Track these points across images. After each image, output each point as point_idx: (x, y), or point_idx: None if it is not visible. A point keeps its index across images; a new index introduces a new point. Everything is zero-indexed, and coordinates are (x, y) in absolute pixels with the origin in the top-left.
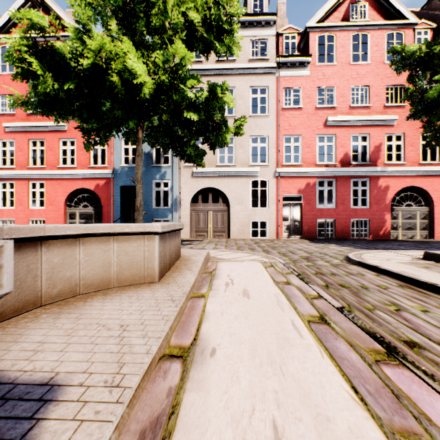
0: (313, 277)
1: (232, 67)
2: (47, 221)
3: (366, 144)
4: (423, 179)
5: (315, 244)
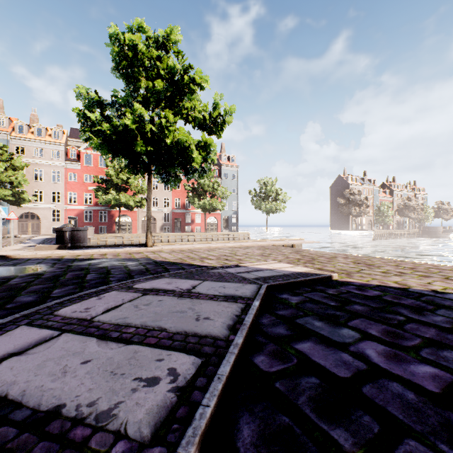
0: None
1: (41, 161)
2: None
3: None
4: (128, 212)
5: None
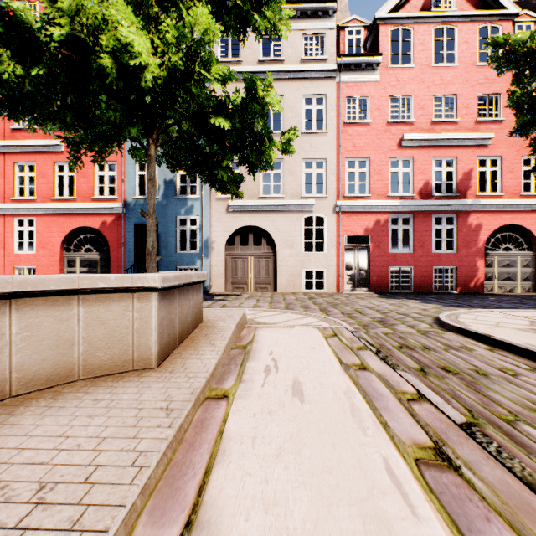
0: (397, 353)
1: (279, 70)
2: (38, 270)
3: (453, 170)
4: (526, 215)
5: (389, 300)
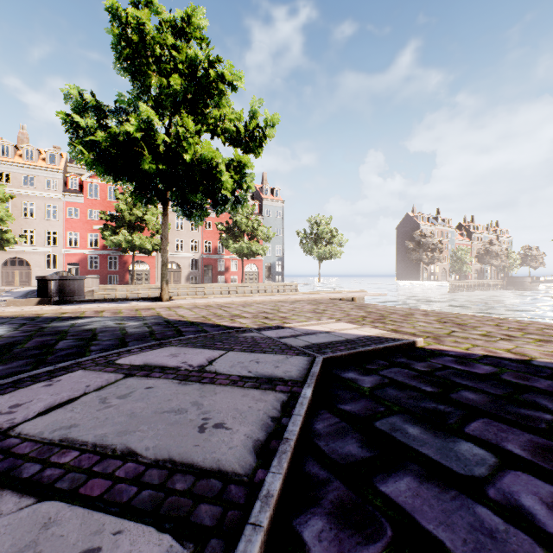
0: None
1: (32, 192)
2: None
3: None
4: (145, 257)
5: None
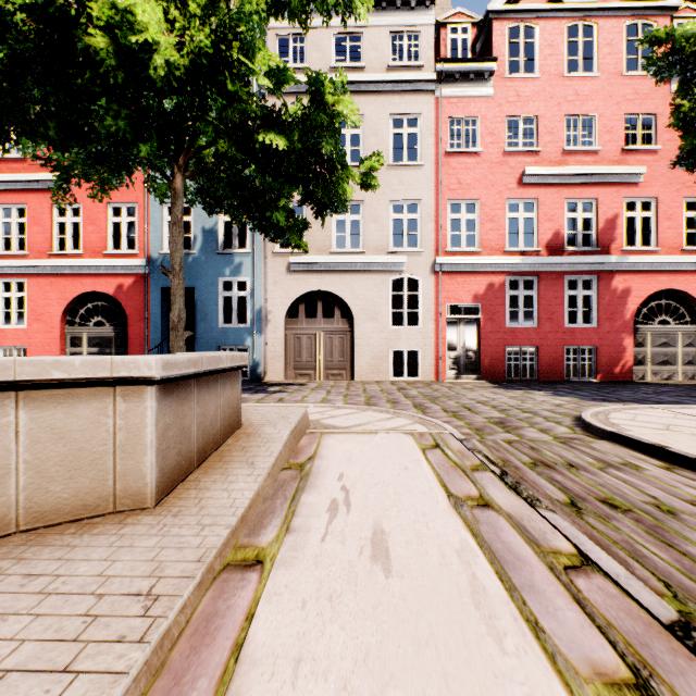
0: (531, 475)
1: (357, 80)
2: (31, 350)
3: (591, 216)
4: (689, 276)
5: (507, 391)
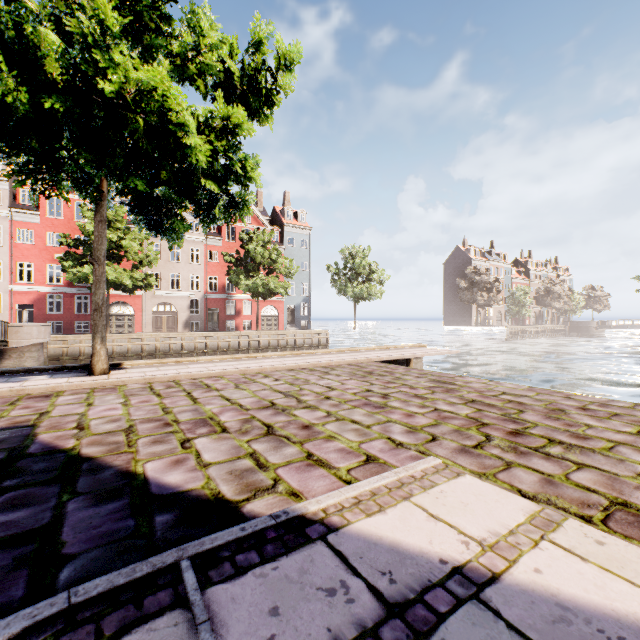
0: None
1: None
2: None
3: None
4: (128, 297)
5: None
